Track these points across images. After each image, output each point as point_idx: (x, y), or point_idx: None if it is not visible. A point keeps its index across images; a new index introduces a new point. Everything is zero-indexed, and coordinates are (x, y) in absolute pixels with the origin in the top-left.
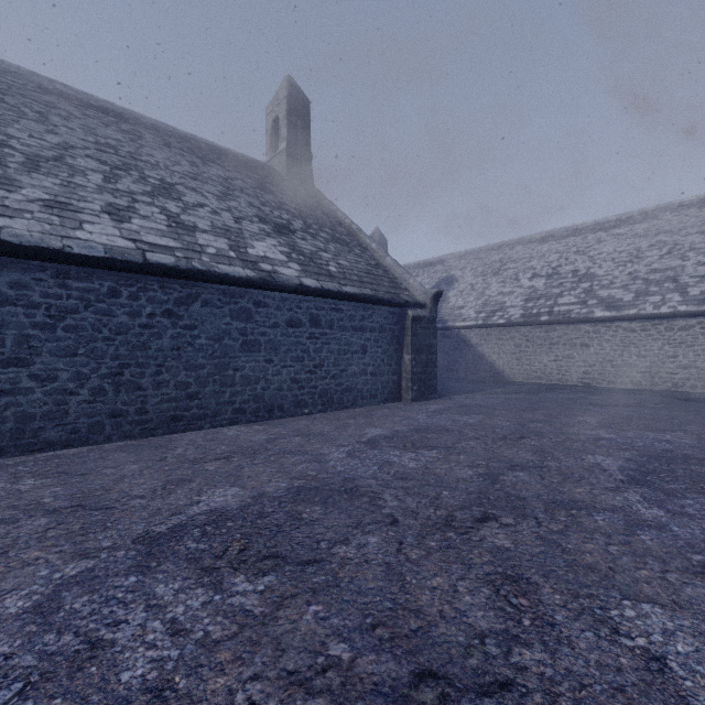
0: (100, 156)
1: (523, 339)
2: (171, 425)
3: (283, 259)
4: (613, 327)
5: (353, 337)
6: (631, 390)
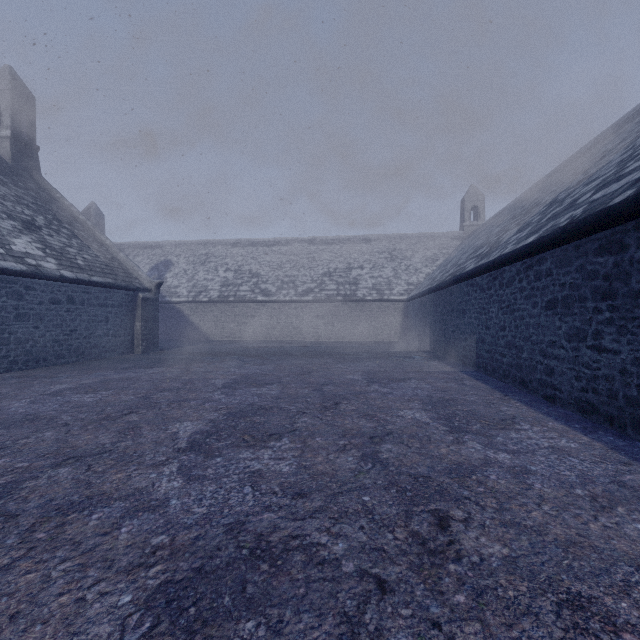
0: None
1: (219, 312)
2: None
3: (41, 254)
4: (266, 306)
5: (99, 311)
6: (273, 341)
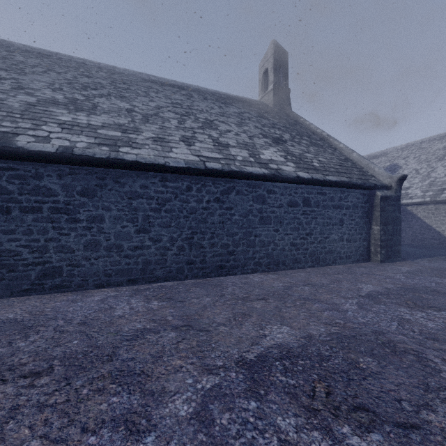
0: (174, 110)
1: None
2: (218, 271)
3: (282, 160)
4: None
5: (333, 213)
6: None
